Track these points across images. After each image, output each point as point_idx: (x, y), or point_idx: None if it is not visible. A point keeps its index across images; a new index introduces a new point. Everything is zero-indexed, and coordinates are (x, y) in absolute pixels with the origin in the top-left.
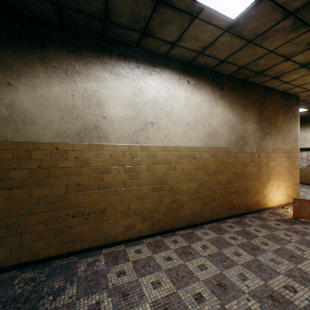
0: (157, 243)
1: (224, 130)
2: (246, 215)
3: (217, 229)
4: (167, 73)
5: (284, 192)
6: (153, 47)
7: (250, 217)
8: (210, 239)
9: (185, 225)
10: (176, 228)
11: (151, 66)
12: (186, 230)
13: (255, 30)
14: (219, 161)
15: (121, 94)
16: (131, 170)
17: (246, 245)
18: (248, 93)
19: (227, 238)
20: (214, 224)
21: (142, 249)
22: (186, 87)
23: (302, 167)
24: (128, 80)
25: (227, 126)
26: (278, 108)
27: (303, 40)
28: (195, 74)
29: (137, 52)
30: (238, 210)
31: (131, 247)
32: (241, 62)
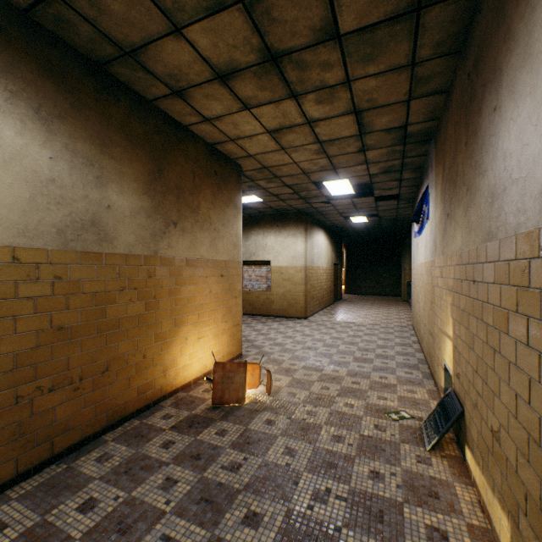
0: None
1: (4, 188)
2: (108, 434)
3: None
4: None
5: (215, 345)
6: None
7: (110, 442)
8: None
9: None
10: None
11: None
12: None
13: None
14: None
15: None
16: None
17: None
18: (114, 108)
19: None
20: None
21: None
22: None
23: (261, 290)
24: None
25: (18, 176)
26: (201, 176)
27: None
28: None
29: None
30: (75, 434)
31: None
32: None
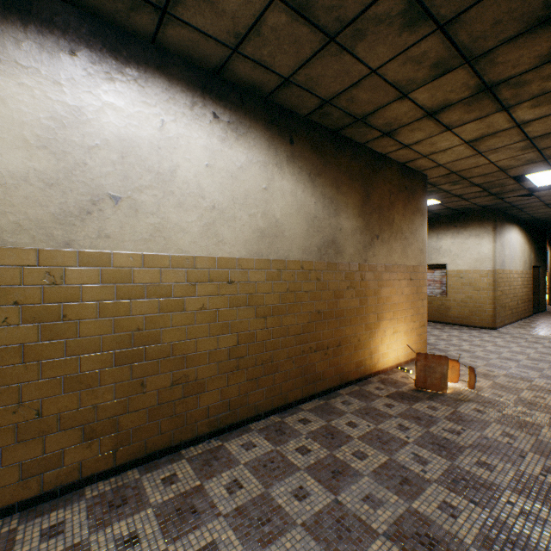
0: (121, 492)
1: (297, 226)
2: (340, 390)
3: (276, 431)
4: (160, 85)
5: (405, 341)
6: (113, 11)
7: (345, 395)
8: (254, 459)
9: (208, 431)
10: (184, 441)
11: (114, 60)
12: (208, 443)
13: (337, 9)
14: (286, 288)
15: (13, 112)
16: (50, 314)
17: (325, 466)
18: (343, 158)
19: (292, 451)
20: (275, 417)
21: (68, 520)
22: (211, 126)
23: (434, 295)
24: (39, 80)
25: (302, 218)
26: (395, 193)
27: (427, 55)
28: (233, 102)
29: (70, 15)
30: (324, 383)
31: (41, 518)
32: (323, 88)
